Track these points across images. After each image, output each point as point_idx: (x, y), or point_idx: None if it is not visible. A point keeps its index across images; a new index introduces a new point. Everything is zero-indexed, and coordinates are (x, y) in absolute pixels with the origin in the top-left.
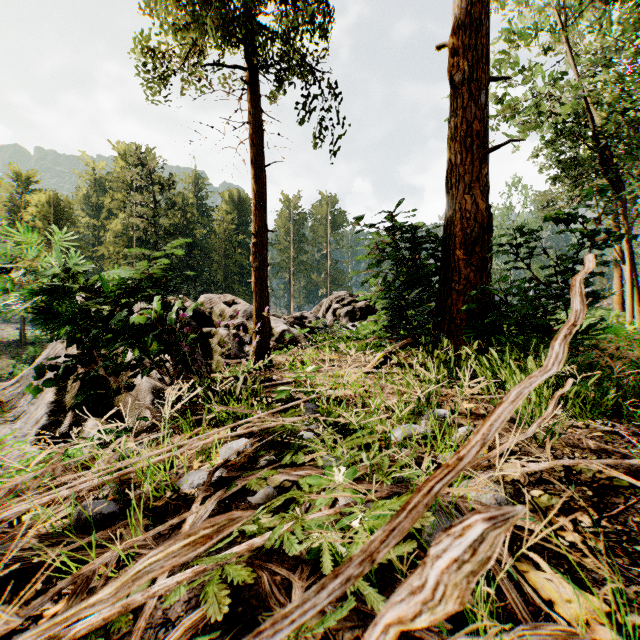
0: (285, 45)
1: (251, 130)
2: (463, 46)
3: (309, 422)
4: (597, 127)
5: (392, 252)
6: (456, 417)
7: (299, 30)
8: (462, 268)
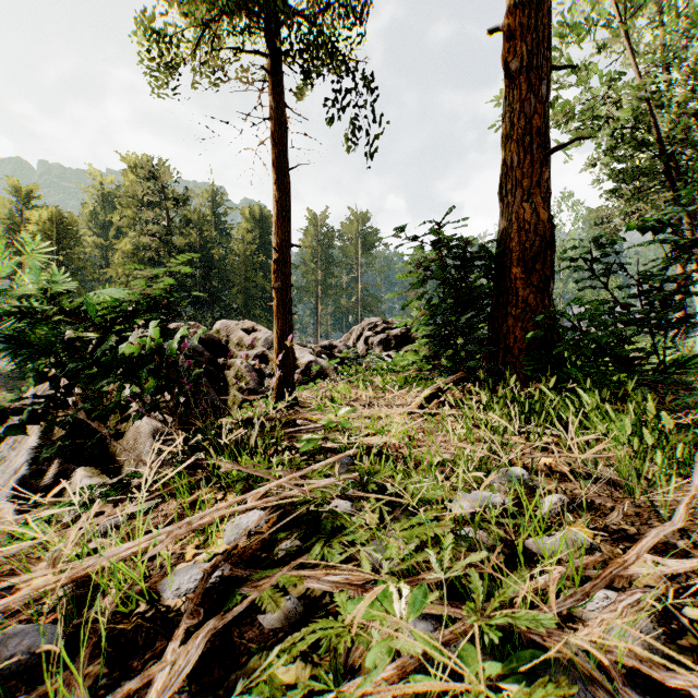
0: (312, 31)
1: (272, 127)
2: (521, 28)
3: (345, 487)
4: (665, 131)
5: (438, 270)
6: (534, 477)
7: (328, 5)
8: (520, 289)
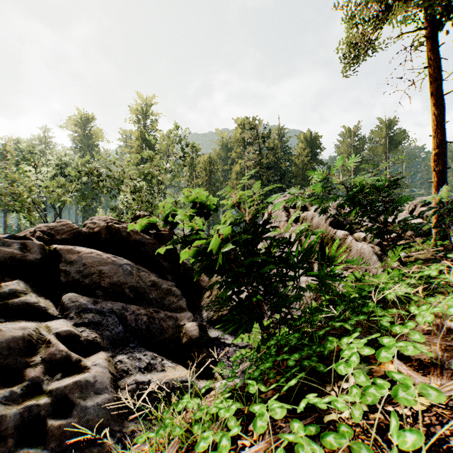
0: None
1: (431, 71)
2: None
3: None
4: None
5: None
6: None
7: None
8: None
